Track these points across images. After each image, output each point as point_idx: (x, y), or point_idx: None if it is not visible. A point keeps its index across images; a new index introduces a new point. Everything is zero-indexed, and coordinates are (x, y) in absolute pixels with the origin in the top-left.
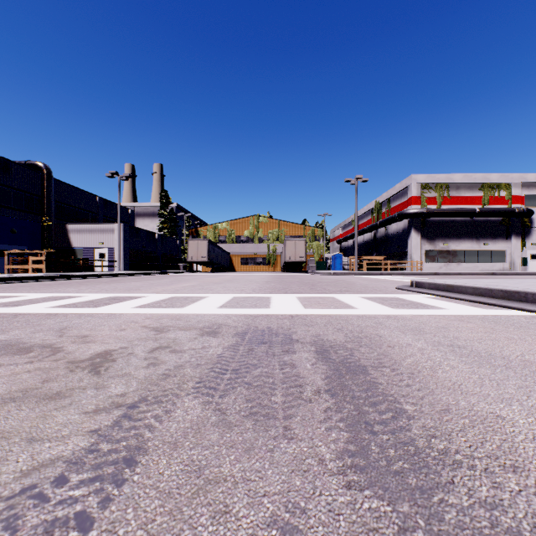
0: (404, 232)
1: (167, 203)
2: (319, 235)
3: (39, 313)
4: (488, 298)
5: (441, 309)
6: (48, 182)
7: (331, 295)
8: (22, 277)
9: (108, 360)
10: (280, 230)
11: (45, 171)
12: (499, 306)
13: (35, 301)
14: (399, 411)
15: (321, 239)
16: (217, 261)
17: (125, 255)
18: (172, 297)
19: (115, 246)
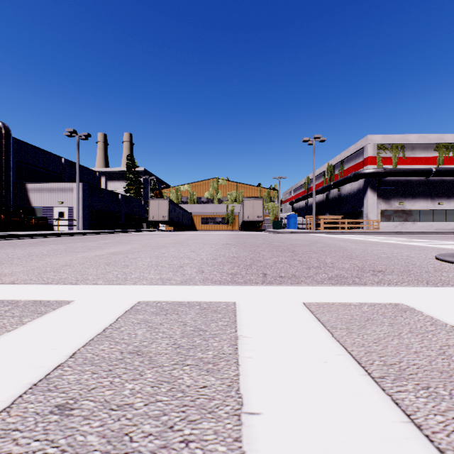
0: (358, 192)
1: (132, 167)
2: (274, 197)
3: None
4: None
5: None
6: (6, 140)
7: (381, 292)
8: None
9: None
10: (238, 192)
11: (3, 129)
12: None
13: None
14: None
15: (276, 200)
16: (178, 220)
17: (84, 213)
18: None
19: (74, 205)
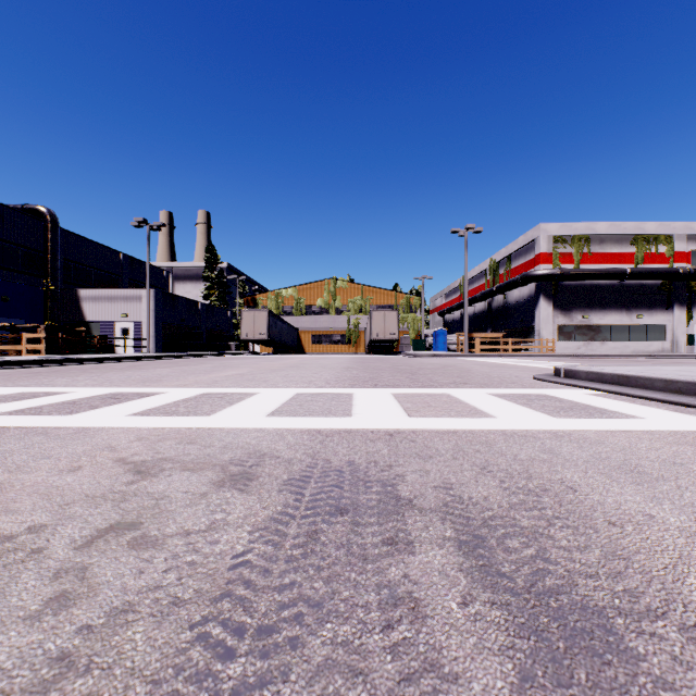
0: (529, 300)
1: (214, 263)
2: (416, 305)
3: None
4: (695, 397)
5: (634, 418)
6: (52, 233)
7: (443, 390)
8: (3, 362)
9: None
10: (365, 298)
11: (49, 218)
12: None
13: None
14: None
15: (418, 309)
16: (280, 339)
17: (156, 330)
18: (203, 395)
19: (143, 319)
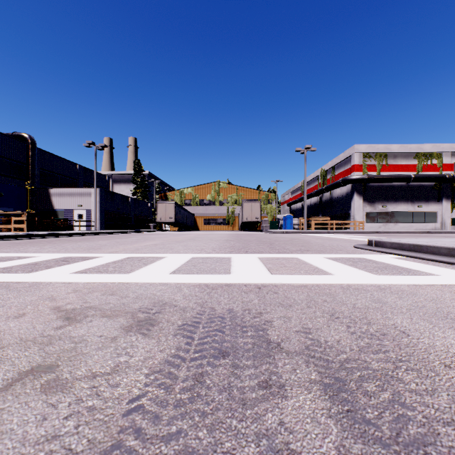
0: (347, 196)
1: (139, 171)
2: (272, 199)
3: None
4: None
5: (432, 275)
6: (32, 151)
7: (293, 255)
8: None
9: None
10: (238, 195)
11: (30, 141)
12: None
13: None
14: None
15: (273, 202)
16: (183, 221)
17: (101, 215)
18: (127, 258)
19: (92, 208)
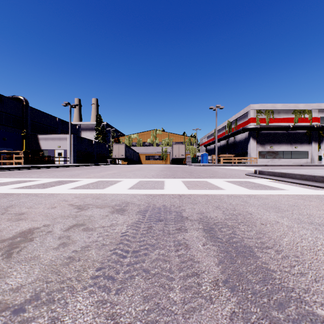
0: (245, 140)
1: (100, 122)
2: (193, 142)
3: (1, 193)
4: (312, 182)
5: (284, 190)
6: (26, 108)
7: (204, 179)
8: (6, 167)
9: (26, 239)
10: (169, 139)
11: (24, 102)
12: (323, 188)
13: (5, 183)
14: (315, 320)
15: (194, 144)
16: (130, 158)
17: (74, 153)
18: (99, 181)
19: (67, 148)
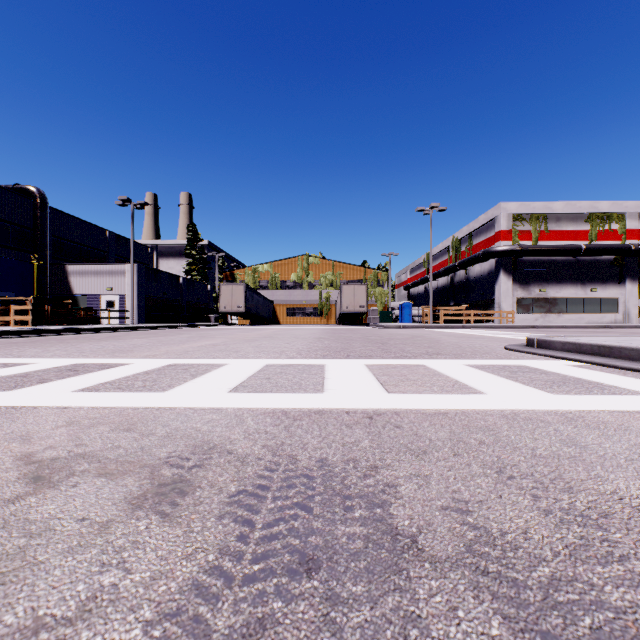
0: (490, 275)
1: (195, 240)
2: (383, 280)
3: None
4: None
5: None
6: (42, 211)
7: (418, 361)
8: None
9: None
10: (335, 273)
11: (38, 197)
12: None
13: None
14: None
15: (385, 284)
16: (256, 312)
17: (139, 303)
18: (168, 366)
19: (127, 292)
